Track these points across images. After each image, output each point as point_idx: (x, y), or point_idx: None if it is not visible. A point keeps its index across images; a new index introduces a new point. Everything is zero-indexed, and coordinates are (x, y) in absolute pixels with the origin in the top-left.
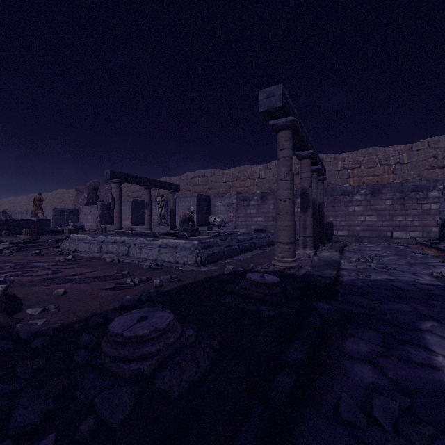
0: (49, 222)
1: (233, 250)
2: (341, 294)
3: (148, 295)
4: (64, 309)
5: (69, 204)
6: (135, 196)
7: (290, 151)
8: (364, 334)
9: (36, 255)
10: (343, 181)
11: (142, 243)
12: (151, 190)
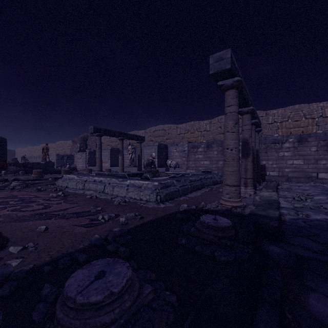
0: (53, 164)
1: (186, 189)
2: (287, 235)
3: (114, 234)
4: (41, 247)
5: (67, 151)
6: (113, 145)
7: (236, 107)
8: (326, 289)
9: (37, 191)
10: (273, 132)
11: (115, 182)
12: (124, 141)
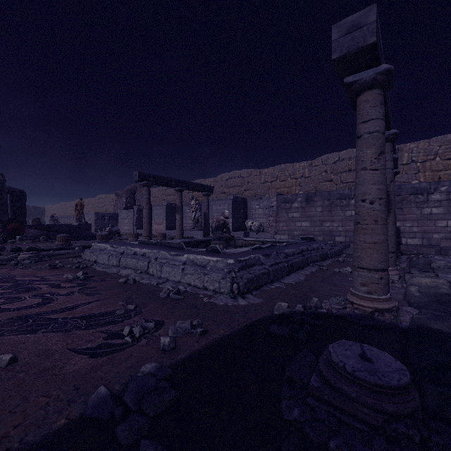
0: (89, 226)
1: (281, 269)
2: None
3: (139, 385)
4: None
5: (110, 209)
6: (170, 200)
7: (382, 123)
8: None
9: (49, 268)
10: (410, 177)
11: (164, 257)
12: (185, 194)
